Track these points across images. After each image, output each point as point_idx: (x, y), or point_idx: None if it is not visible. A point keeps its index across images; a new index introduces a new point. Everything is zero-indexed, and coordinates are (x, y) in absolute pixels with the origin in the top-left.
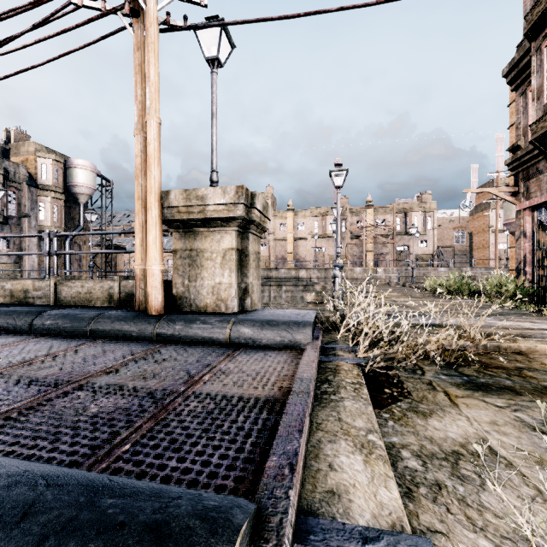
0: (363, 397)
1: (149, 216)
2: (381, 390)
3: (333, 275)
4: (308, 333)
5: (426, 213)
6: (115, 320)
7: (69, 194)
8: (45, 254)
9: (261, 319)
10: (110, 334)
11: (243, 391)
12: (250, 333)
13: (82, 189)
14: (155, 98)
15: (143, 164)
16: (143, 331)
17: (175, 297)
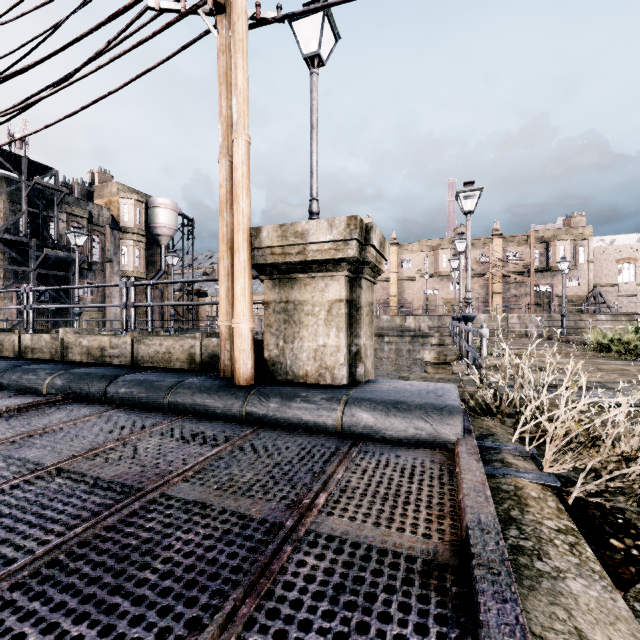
0: (594, 567)
1: (237, 260)
2: (604, 540)
3: (479, 335)
4: (457, 426)
5: (578, 241)
6: (197, 392)
7: (151, 236)
8: (122, 306)
9: (383, 399)
10: (191, 409)
11: (382, 538)
12: (371, 420)
13: (163, 230)
14: (244, 110)
15: (228, 195)
16: (229, 407)
17: (267, 361)
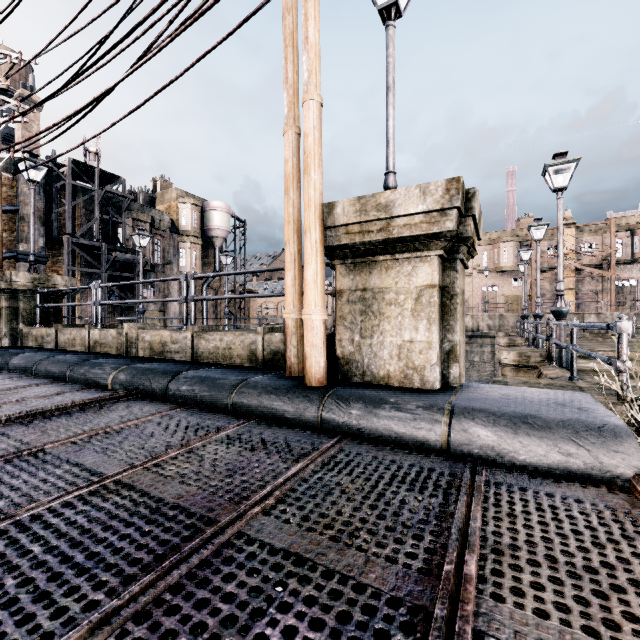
0: None
1: (307, 242)
2: None
3: (617, 329)
4: (631, 455)
5: None
6: (263, 392)
7: (206, 238)
8: (183, 300)
9: (503, 410)
10: (257, 412)
11: None
12: (491, 438)
13: (217, 232)
14: (316, 67)
15: (294, 172)
16: (301, 412)
17: (339, 359)
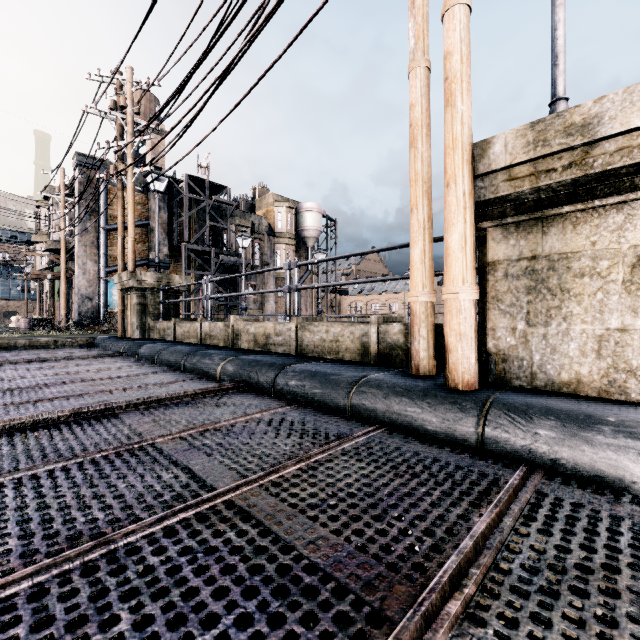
0: None
1: (451, 196)
2: None
3: None
4: None
5: None
6: (391, 394)
7: (299, 239)
8: (286, 290)
9: None
10: (384, 418)
11: None
12: None
13: (310, 232)
14: None
15: (423, 117)
16: (450, 424)
17: (491, 355)
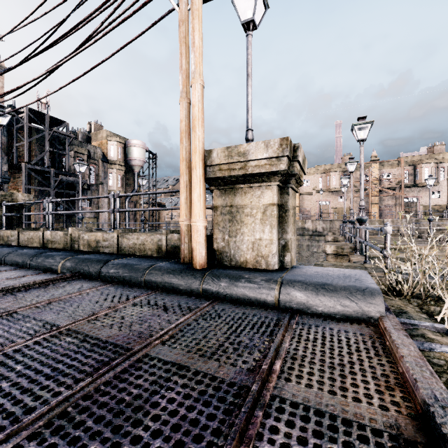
0: None
1: (194, 175)
2: None
3: (384, 231)
4: (379, 305)
5: (439, 164)
6: (165, 273)
7: (128, 166)
8: (111, 211)
9: (312, 281)
10: (161, 286)
11: (342, 407)
12: (303, 298)
13: (136, 162)
14: (199, 62)
15: (187, 128)
16: (189, 285)
17: (216, 251)
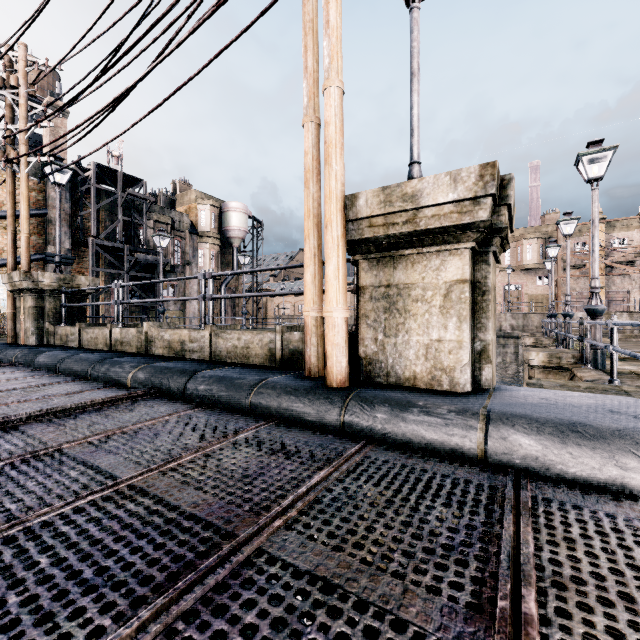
0: None
1: (329, 235)
2: None
3: None
4: None
5: None
6: (282, 393)
7: (224, 239)
8: (201, 299)
9: (547, 416)
10: (276, 414)
11: None
12: (535, 448)
13: (235, 232)
14: (337, 52)
15: (314, 164)
16: (322, 415)
17: (362, 359)
